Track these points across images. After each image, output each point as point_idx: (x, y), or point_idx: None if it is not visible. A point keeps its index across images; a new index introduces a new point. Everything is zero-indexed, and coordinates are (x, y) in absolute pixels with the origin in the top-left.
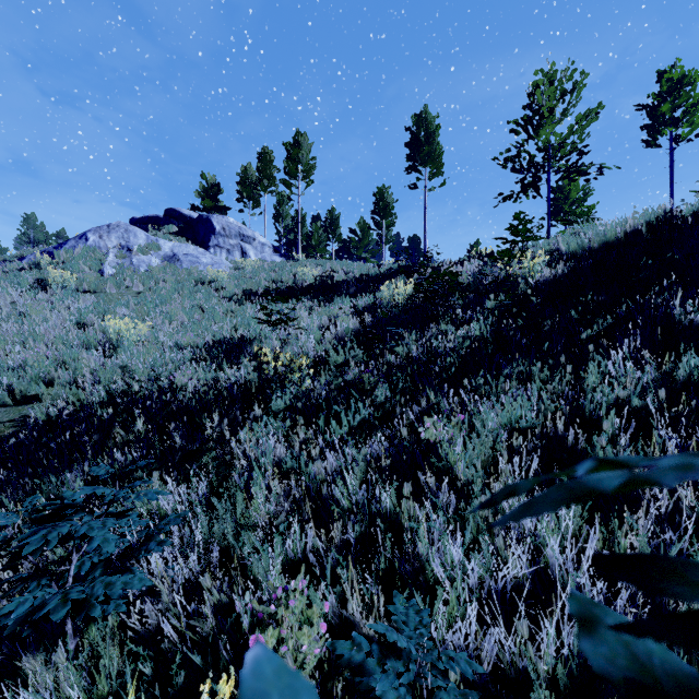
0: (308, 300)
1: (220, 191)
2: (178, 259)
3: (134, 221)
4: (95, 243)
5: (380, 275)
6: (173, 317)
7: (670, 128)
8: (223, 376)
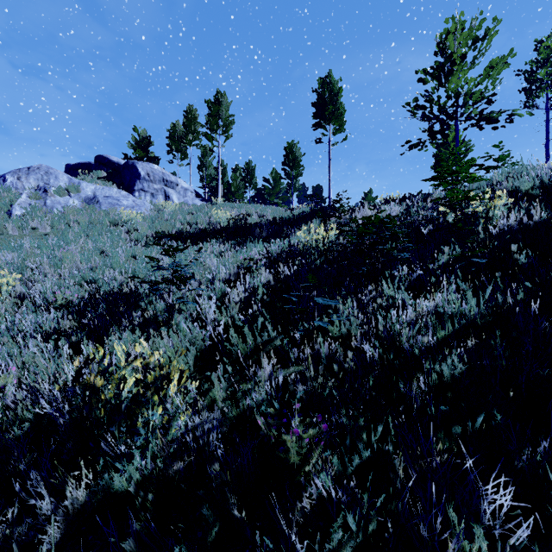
0: (220, 244)
1: (150, 143)
2: (97, 201)
3: (69, 167)
4: (12, 184)
5: (294, 219)
6: (65, 263)
7: (547, 90)
8: (59, 379)
